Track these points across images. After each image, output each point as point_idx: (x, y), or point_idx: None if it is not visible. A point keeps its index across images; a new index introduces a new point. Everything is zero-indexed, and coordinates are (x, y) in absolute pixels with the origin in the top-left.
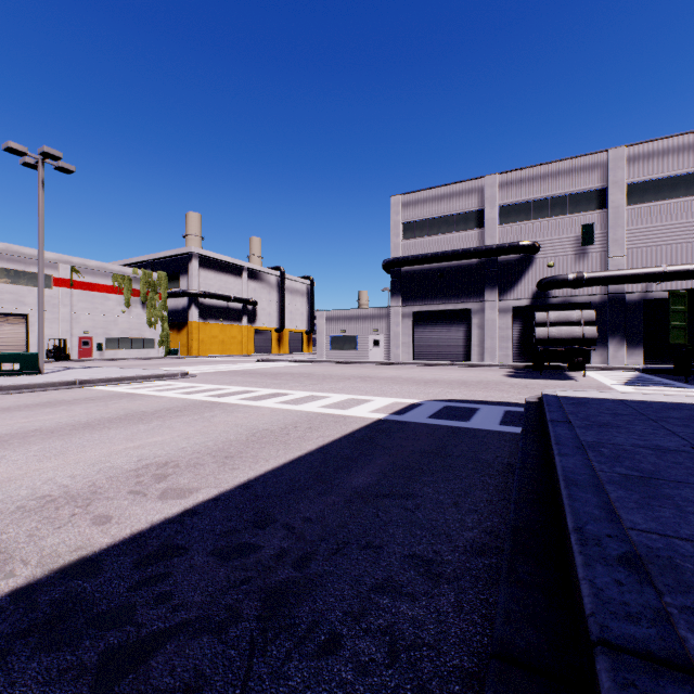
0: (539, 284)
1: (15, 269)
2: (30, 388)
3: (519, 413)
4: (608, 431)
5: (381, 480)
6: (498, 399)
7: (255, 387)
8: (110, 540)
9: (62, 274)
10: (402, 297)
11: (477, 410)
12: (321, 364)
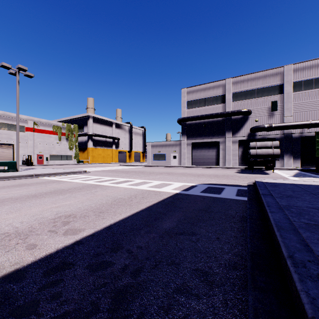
0: (251, 129)
1: (8, 123)
2: (11, 178)
3: (245, 190)
4: (292, 199)
5: (178, 225)
6: (233, 183)
7: (117, 177)
8: (33, 259)
9: (29, 125)
10: (187, 136)
11: (224, 188)
12: (149, 167)
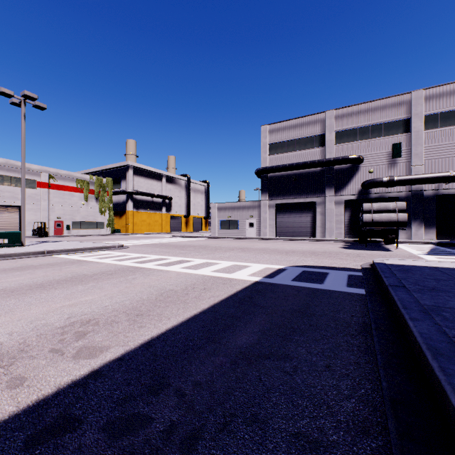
0: (363, 185)
1: (12, 176)
2: (12, 256)
3: (359, 277)
4: (439, 295)
5: (261, 340)
6: (340, 265)
7: (167, 256)
8: (13, 408)
9: (43, 179)
10: (269, 194)
11: (327, 274)
12: (214, 239)
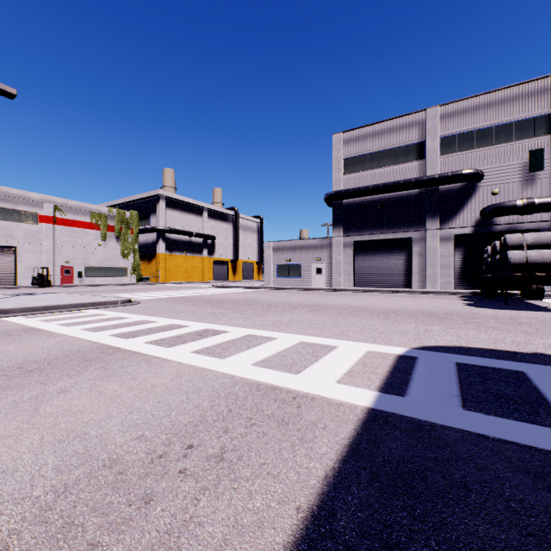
0: (483, 212)
1: (5, 207)
2: None
3: None
4: None
5: None
6: (520, 347)
7: (186, 320)
8: None
9: (46, 212)
10: (344, 228)
11: (529, 379)
12: (268, 291)
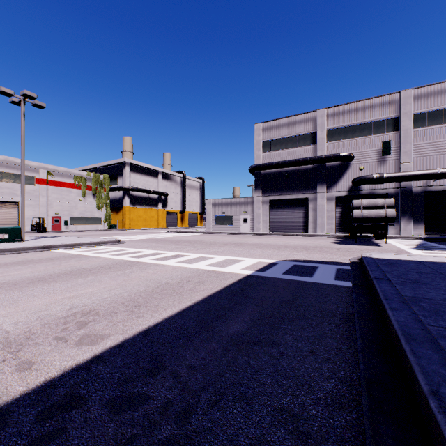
0: (353, 181)
1: (11, 172)
2: (13, 251)
3: (347, 270)
4: (420, 287)
5: (251, 328)
6: (330, 260)
7: (163, 250)
8: (24, 388)
9: (41, 176)
10: (262, 190)
11: (317, 268)
12: (209, 234)
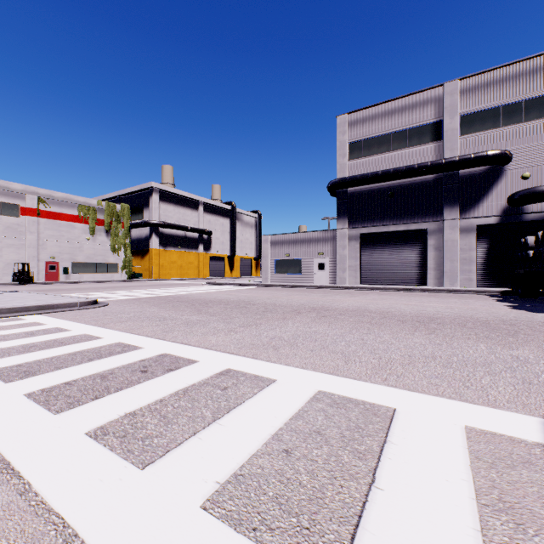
0: (512, 198)
1: None
2: None
3: None
4: None
5: None
6: None
7: (144, 334)
8: None
9: (28, 204)
10: (349, 219)
11: None
12: (265, 288)
